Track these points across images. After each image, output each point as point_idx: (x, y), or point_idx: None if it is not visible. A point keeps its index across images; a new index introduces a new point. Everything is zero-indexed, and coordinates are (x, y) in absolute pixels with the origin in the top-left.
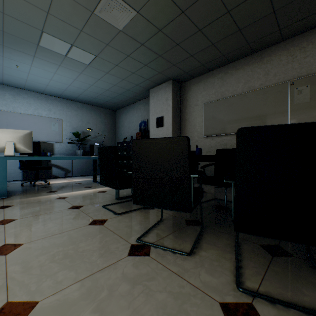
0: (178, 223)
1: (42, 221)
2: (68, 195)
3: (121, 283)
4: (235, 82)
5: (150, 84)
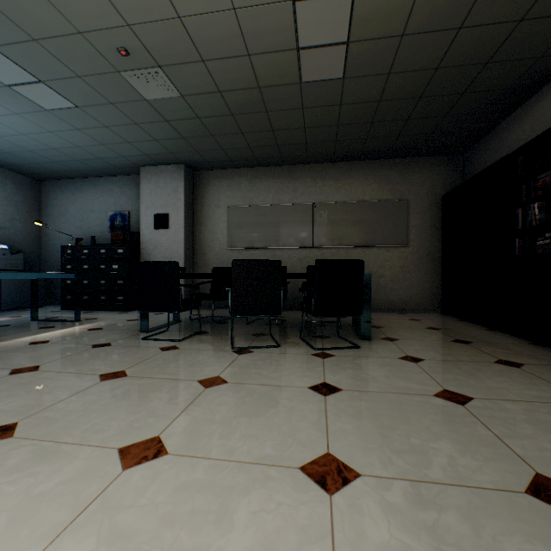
0: (249, 337)
1: (93, 359)
2: (43, 339)
3: (255, 362)
4: (266, 191)
5: (147, 161)
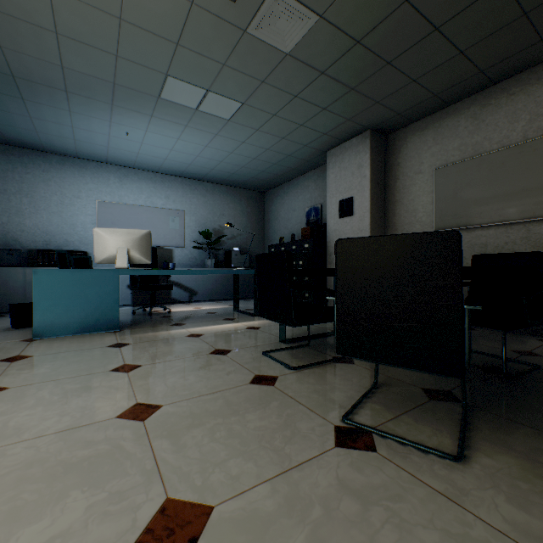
0: (410, 394)
1: (178, 372)
2: (203, 332)
3: (341, 497)
4: (507, 121)
5: (329, 142)
